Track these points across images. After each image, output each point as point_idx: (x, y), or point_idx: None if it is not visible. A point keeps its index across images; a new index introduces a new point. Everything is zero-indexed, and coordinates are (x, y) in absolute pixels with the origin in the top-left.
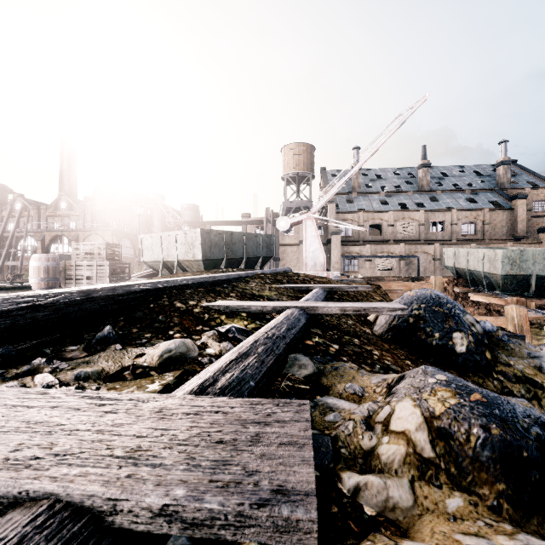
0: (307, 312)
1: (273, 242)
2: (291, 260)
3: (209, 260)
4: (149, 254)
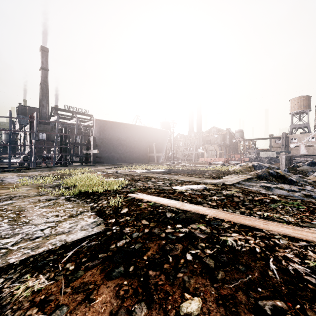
0: (296, 162)
1: (289, 152)
2: (295, 153)
3: (276, 157)
4: (262, 155)
